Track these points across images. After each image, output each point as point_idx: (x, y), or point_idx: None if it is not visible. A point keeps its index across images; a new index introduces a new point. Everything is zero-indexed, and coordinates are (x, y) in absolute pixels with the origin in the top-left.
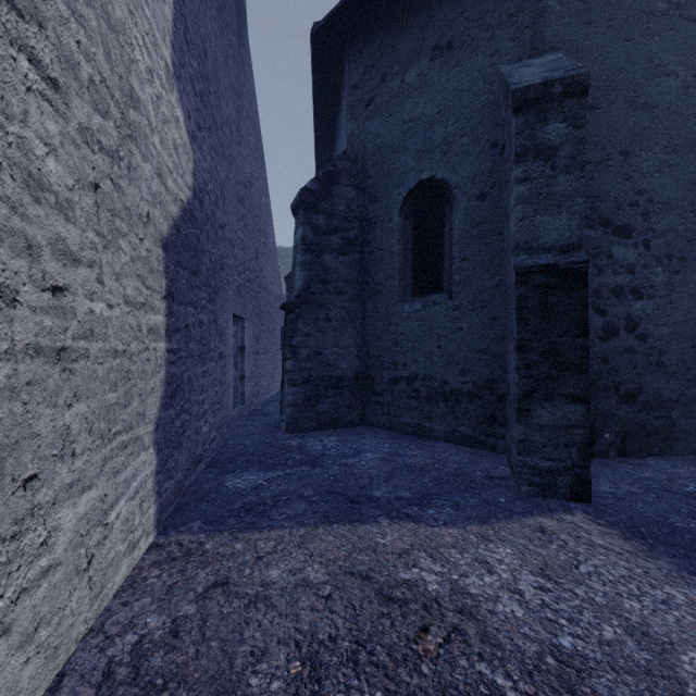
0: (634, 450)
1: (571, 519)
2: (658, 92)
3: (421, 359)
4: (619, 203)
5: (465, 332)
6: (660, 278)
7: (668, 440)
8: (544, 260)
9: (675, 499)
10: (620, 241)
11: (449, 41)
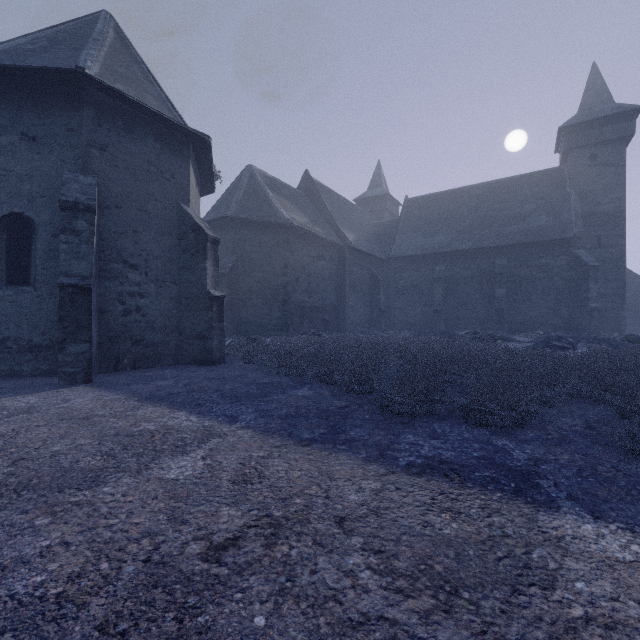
0: (140, 366)
1: (76, 387)
2: (152, 207)
3: (13, 327)
4: (132, 254)
5: (45, 311)
6: (153, 289)
7: (157, 360)
8: (72, 281)
9: (133, 377)
10: (133, 271)
11: (34, 136)
